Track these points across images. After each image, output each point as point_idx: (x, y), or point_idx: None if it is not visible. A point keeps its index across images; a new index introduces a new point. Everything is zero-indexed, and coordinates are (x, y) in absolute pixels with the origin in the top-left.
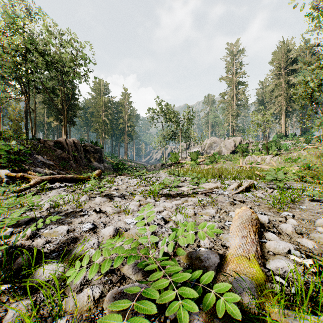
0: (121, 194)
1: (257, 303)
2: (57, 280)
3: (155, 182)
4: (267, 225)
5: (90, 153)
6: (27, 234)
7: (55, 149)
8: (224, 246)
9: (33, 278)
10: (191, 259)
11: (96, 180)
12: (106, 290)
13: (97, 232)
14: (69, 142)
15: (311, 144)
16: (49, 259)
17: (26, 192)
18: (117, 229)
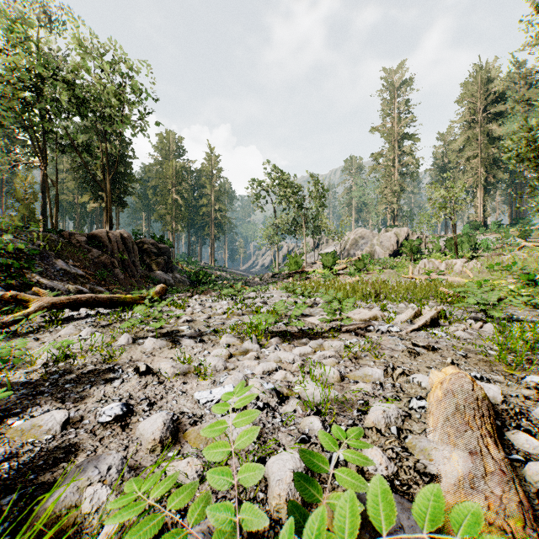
0: (196, 331)
1: None
2: None
3: (260, 307)
4: (503, 410)
5: (150, 255)
6: None
7: (88, 248)
8: (425, 473)
9: None
10: None
11: (153, 303)
12: None
13: (131, 426)
14: (114, 236)
15: (530, 239)
16: None
17: (21, 326)
18: (173, 420)
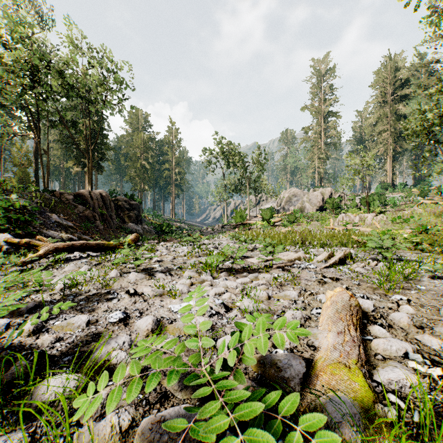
0: (165, 267)
1: (364, 438)
2: (65, 403)
3: (212, 251)
4: (371, 315)
5: (123, 210)
6: (29, 328)
7: (75, 204)
8: (312, 345)
9: (32, 398)
10: (264, 367)
11: (130, 248)
12: (140, 415)
13: (130, 324)
14: (95, 195)
15: (428, 197)
16: (59, 366)
17: (33, 264)
18: (158, 320)
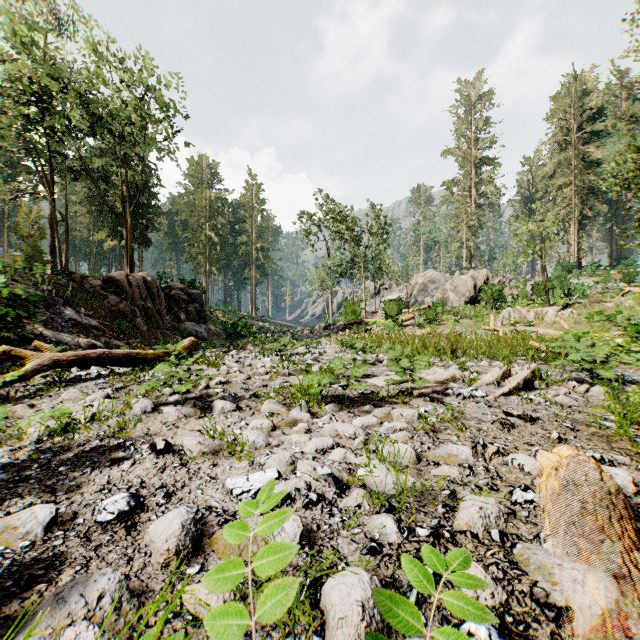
0: (231, 395)
1: None
2: None
3: (311, 365)
4: (638, 505)
5: (178, 302)
6: None
7: (104, 294)
8: (548, 604)
9: None
10: None
11: (180, 361)
12: None
13: (139, 527)
14: (135, 280)
15: (635, 283)
16: None
17: (16, 388)
18: (196, 520)
